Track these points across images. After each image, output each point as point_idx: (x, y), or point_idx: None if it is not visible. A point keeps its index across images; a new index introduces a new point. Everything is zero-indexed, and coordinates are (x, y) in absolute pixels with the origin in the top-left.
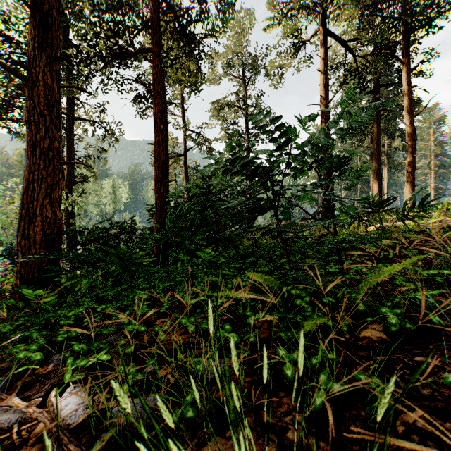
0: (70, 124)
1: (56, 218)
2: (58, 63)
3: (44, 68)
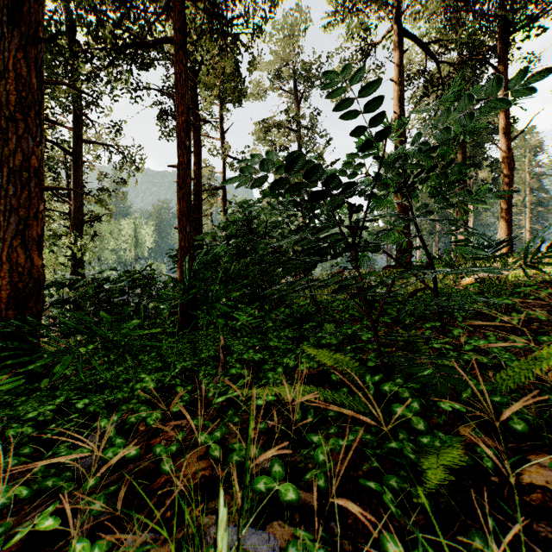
0: (77, 148)
1: (33, 266)
2: (39, 48)
3: (15, 53)
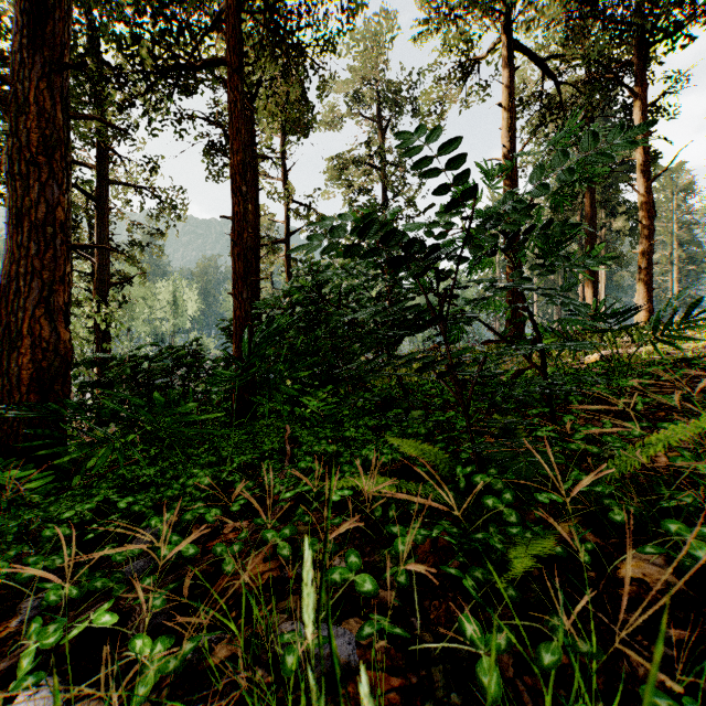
0: (102, 191)
1: (59, 341)
2: (65, 75)
3: (37, 83)
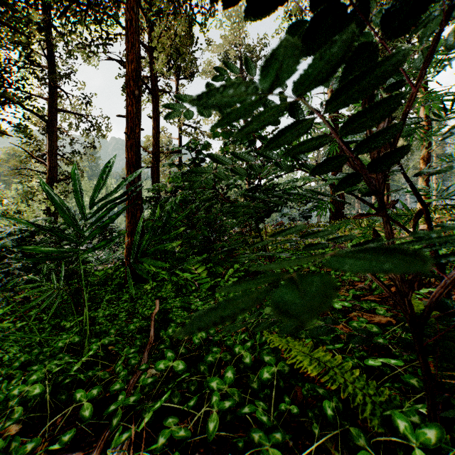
0: (52, 116)
1: None
2: None
3: None
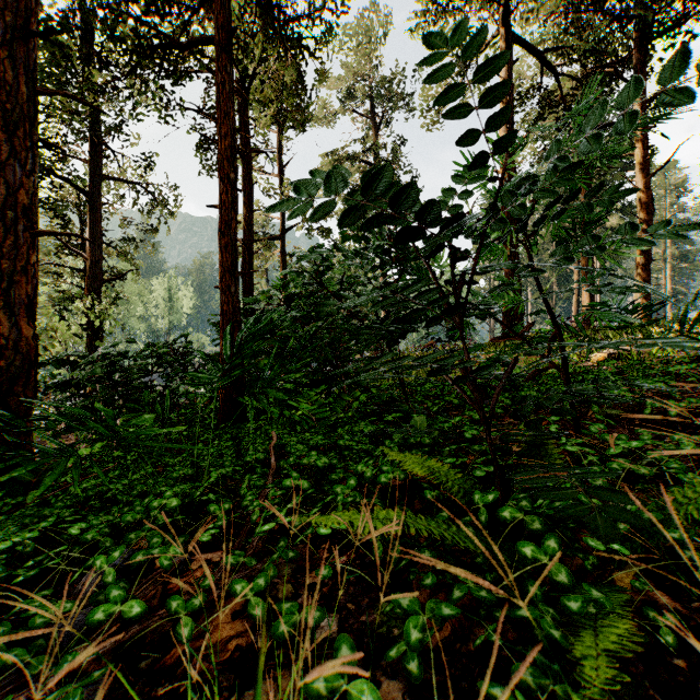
0: (94, 186)
1: (21, 338)
2: (32, 46)
3: None
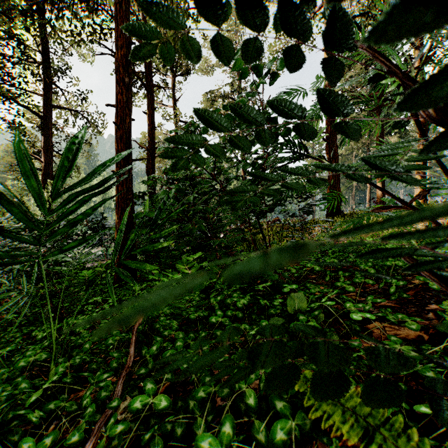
0: (47, 112)
1: None
2: None
3: None
